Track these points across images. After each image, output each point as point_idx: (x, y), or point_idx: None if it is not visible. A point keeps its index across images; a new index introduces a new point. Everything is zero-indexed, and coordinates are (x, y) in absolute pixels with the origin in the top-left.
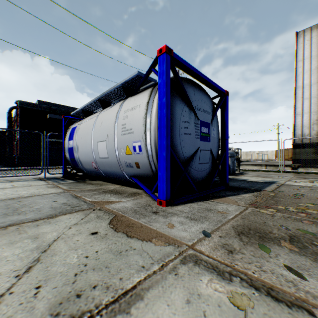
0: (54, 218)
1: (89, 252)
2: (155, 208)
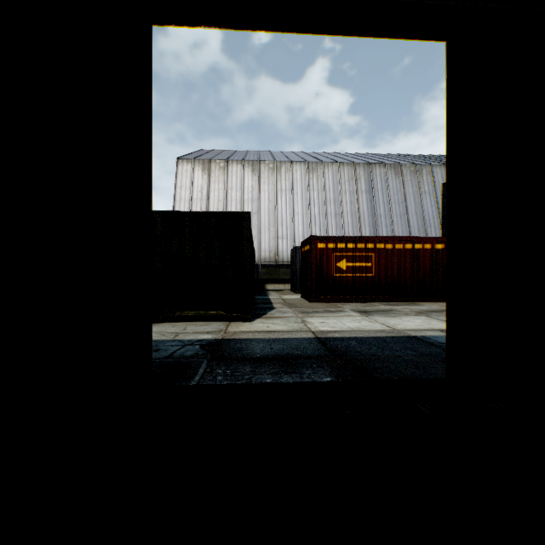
0: None
1: None
2: None
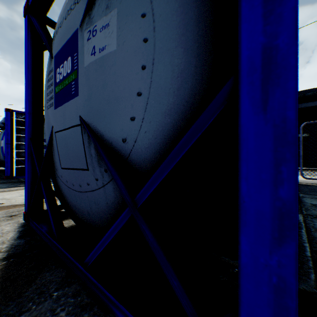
0: None
1: None
2: None
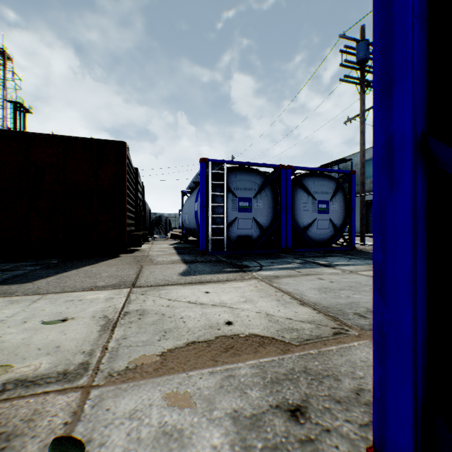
0: (300, 305)
1: (188, 319)
2: (349, 430)
